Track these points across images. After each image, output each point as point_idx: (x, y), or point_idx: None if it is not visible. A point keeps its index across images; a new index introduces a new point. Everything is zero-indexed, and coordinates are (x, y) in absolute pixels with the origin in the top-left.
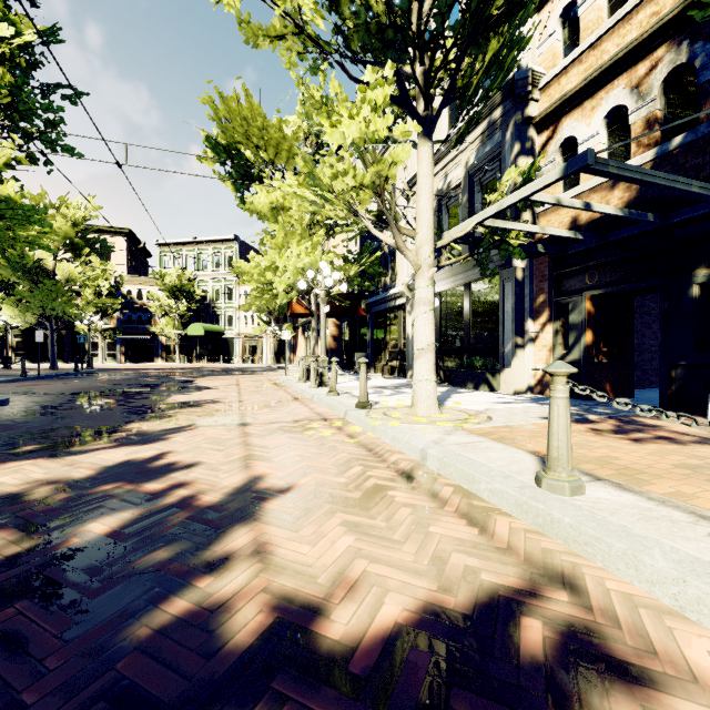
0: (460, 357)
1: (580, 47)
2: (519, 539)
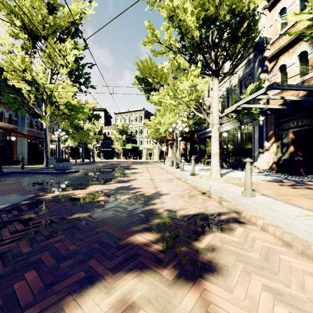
0: (236, 157)
1: (287, 26)
2: (230, 206)
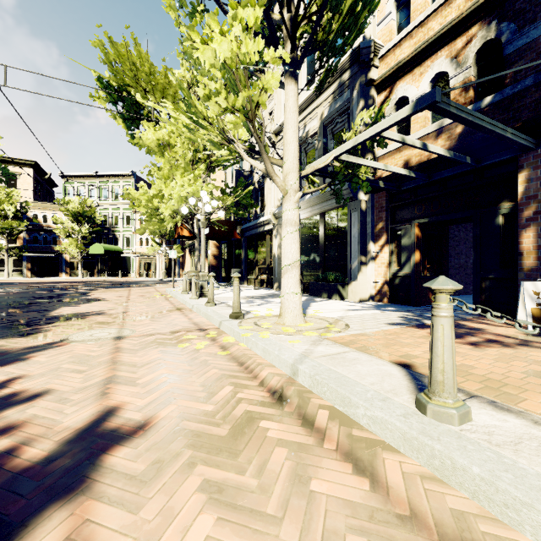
0: (316, 272)
1: (411, 24)
2: (419, 494)
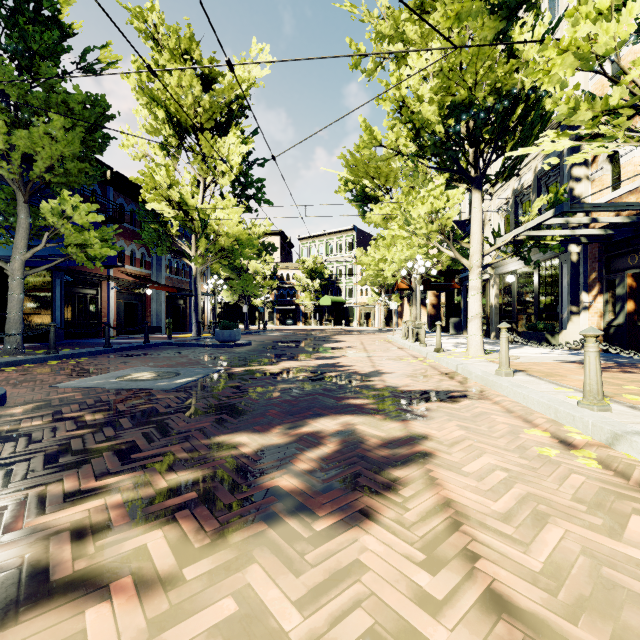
0: (532, 322)
1: None
2: (474, 386)
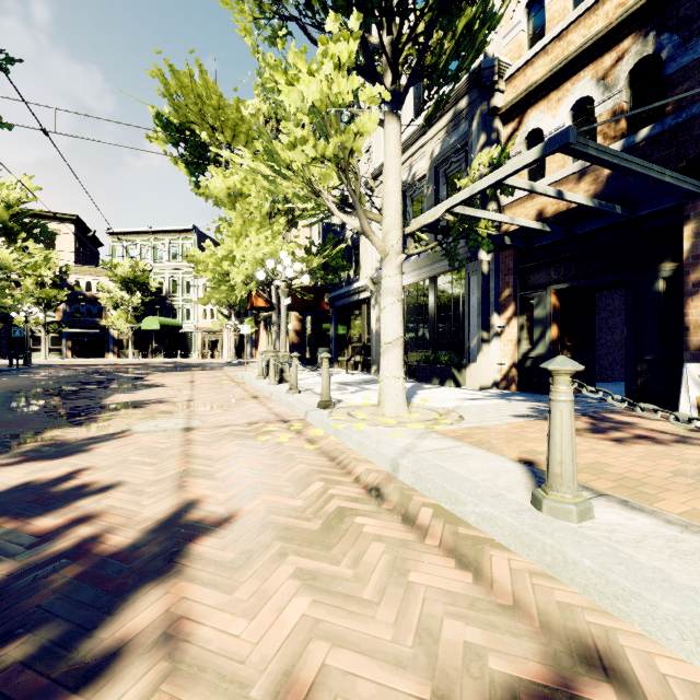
0: (425, 352)
1: (546, 37)
2: (526, 588)
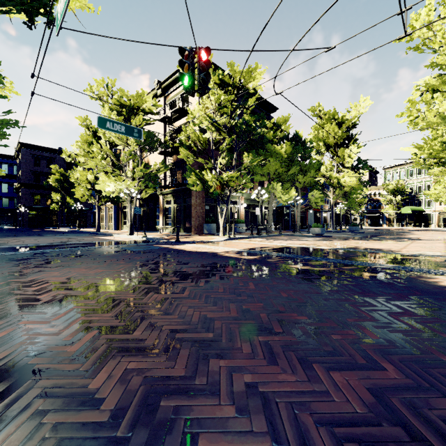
0: None
1: None
2: None
